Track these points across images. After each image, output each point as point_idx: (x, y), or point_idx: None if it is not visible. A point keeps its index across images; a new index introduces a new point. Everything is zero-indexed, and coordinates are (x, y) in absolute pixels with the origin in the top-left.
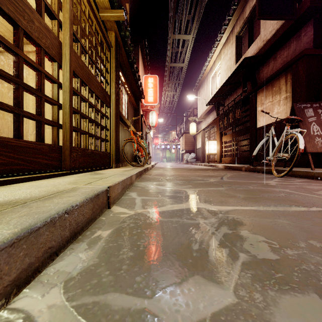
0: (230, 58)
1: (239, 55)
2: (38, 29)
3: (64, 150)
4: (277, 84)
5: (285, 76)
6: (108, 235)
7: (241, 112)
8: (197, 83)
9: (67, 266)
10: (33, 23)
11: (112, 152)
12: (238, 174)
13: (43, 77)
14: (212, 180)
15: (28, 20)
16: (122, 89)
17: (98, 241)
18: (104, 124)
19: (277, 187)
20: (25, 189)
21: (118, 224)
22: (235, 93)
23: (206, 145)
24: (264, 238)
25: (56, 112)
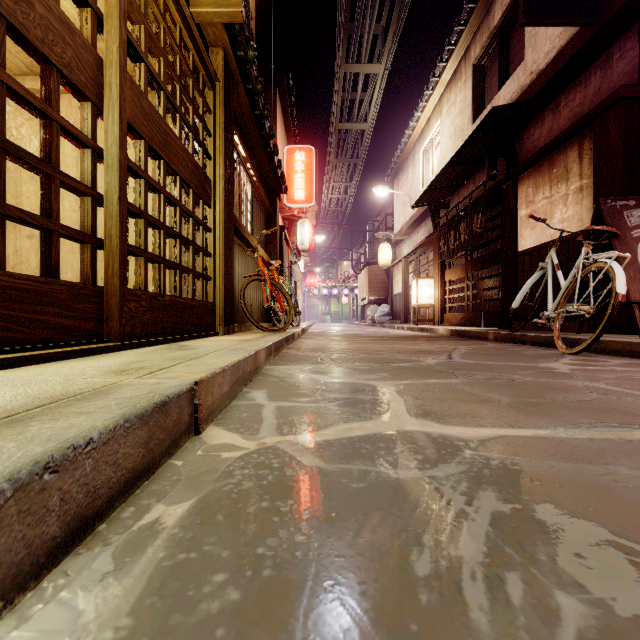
0: (461, 111)
1: (479, 105)
2: (45, 22)
3: (107, 297)
4: (562, 161)
5: (578, 145)
6: (180, 519)
7: (484, 220)
8: (394, 164)
9: None
10: (32, 6)
11: (219, 302)
12: (482, 348)
13: (57, 131)
14: (429, 362)
15: None
16: (239, 171)
17: (148, 542)
18: (201, 241)
19: (576, 377)
20: None
21: (212, 481)
22: (472, 183)
23: (412, 288)
24: (606, 532)
25: (88, 212)
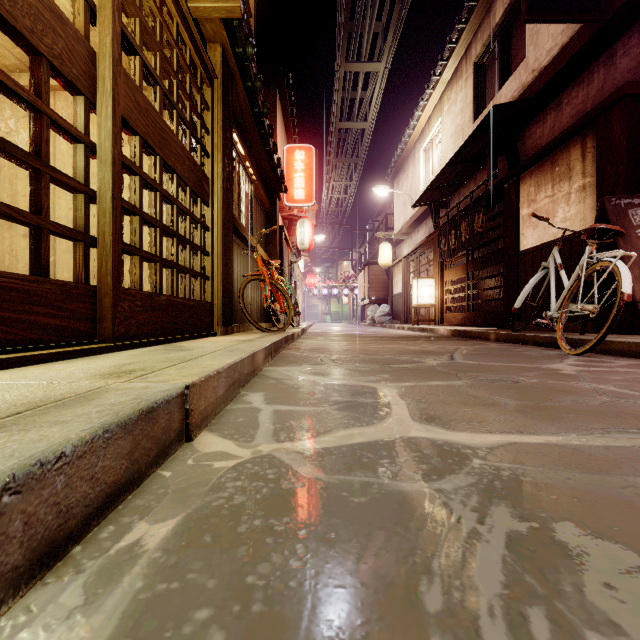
0: (461, 110)
1: (480, 103)
2: (34, 11)
3: (100, 296)
4: (565, 159)
5: (581, 143)
6: (163, 540)
7: (485, 219)
8: (395, 163)
9: None
10: None
11: (218, 302)
12: (484, 349)
13: (47, 125)
14: (431, 363)
15: None
16: (238, 170)
17: (125, 569)
18: (198, 240)
19: (583, 379)
20: None
21: (202, 494)
22: (473, 182)
23: (413, 288)
24: (636, 557)
25: (81, 209)
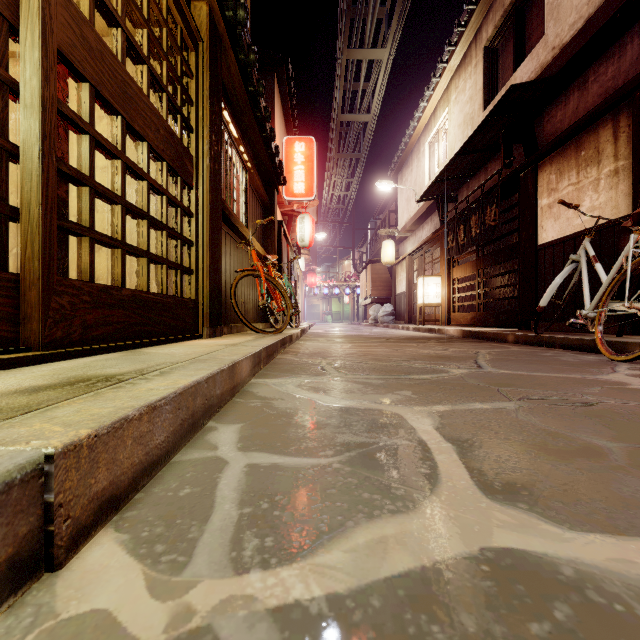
0: (471, 98)
1: (492, 89)
2: None
3: (24, 288)
4: (592, 141)
5: (613, 122)
6: None
7: (499, 212)
8: (398, 158)
9: None
10: None
11: (203, 299)
12: (508, 353)
13: None
14: (457, 372)
15: None
16: (231, 154)
17: None
18: (179, 226)
19: None
20: None
21: None
22: (483, 173)
23: (418, 287)
24: None
25: None
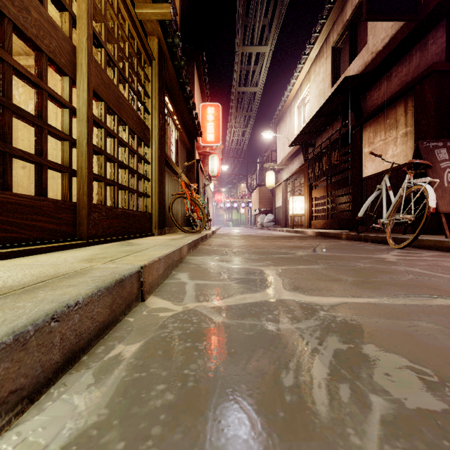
0: (323, 79)
1: (336, 74)
2: (38, 23)
3: (79, 209)
4: (393, 114)
5: (404, 103)
6: (134, 353)
7: (339, 155)
8: (277, 116)
9: (44, 429)
10: (29, 13)
11: (155, 212)
12: (337, 245)
13: (46, 97)
14: (300, 254)
15: (20, 7)
16: (169, 121)
17: (114, 367)
18: (142, 171)
19: (400, 264)
20: (4, 272)
21: (154, 330)
22: (331, 129)
23: (289, 203)
24: (406, 361)
25: (66, 151)
